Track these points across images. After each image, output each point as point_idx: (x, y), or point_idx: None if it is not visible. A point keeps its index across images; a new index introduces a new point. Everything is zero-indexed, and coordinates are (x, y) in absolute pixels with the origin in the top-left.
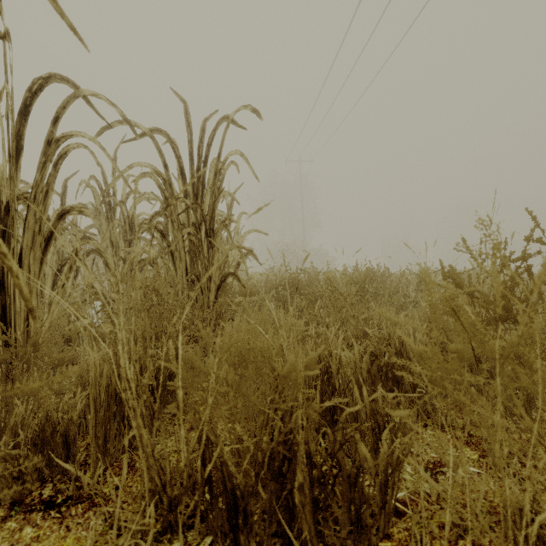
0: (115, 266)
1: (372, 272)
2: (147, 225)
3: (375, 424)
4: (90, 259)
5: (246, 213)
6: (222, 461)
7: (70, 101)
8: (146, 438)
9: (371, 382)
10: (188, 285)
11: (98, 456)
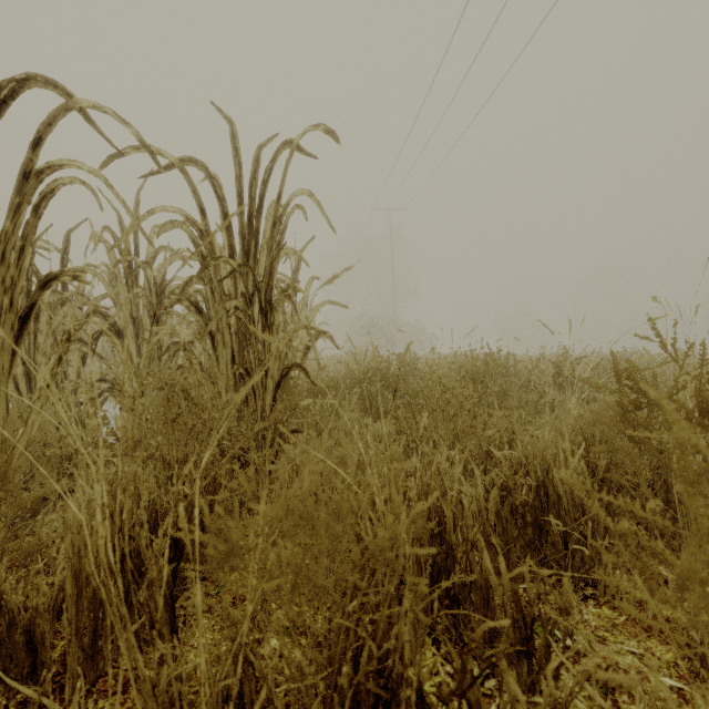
0: (138, 351)
1: (491, 359)
2: (175, 296)
3: (518, 613)
4: (104, 341)
5: (319, 278)
6: (271, 708)
7: (59, 115)
8: (142, 666)
9: (502, 530)
10: (234, 382)
11: (82, 663)
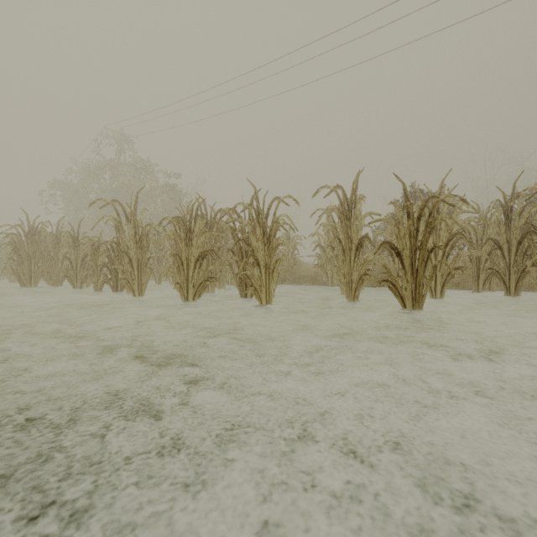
0: None
1: None
2: None
3: None
4: None
5: None
6: None
7: None
8: None
9: None
10: None
11: None
